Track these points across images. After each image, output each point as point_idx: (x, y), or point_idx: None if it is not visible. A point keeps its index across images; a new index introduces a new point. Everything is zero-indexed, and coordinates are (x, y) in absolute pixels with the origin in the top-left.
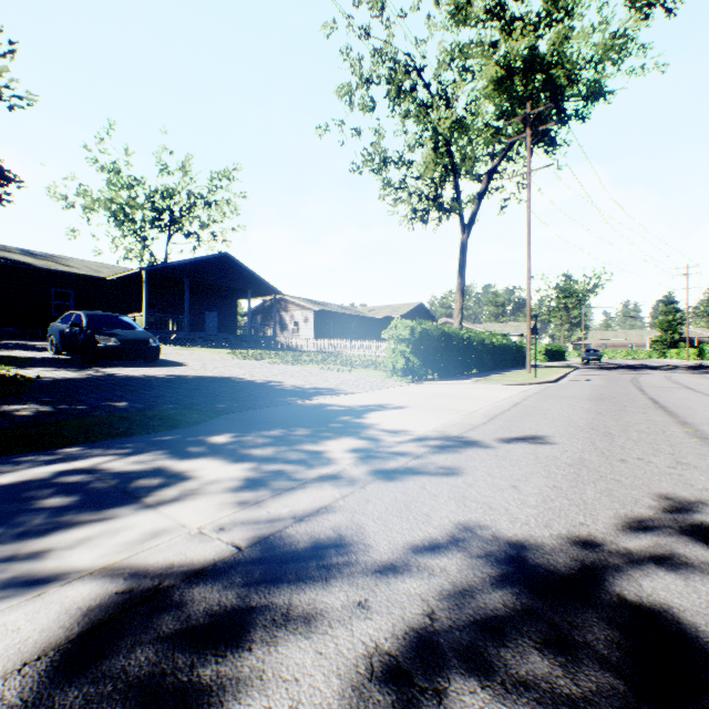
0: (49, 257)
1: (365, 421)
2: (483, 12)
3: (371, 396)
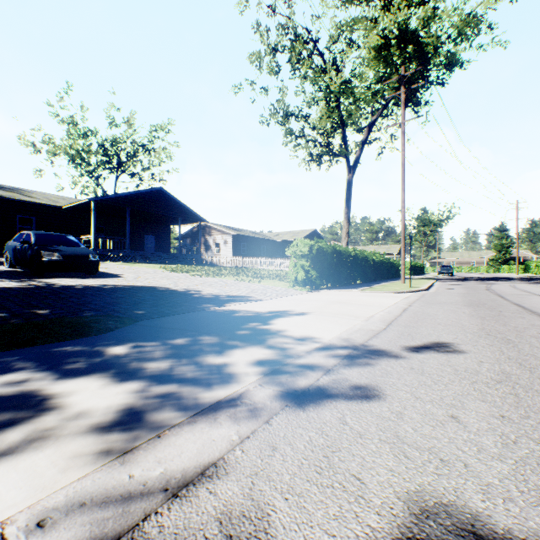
0: (15, 190)
1: (271, 328)
2: None
3: (277, 302)
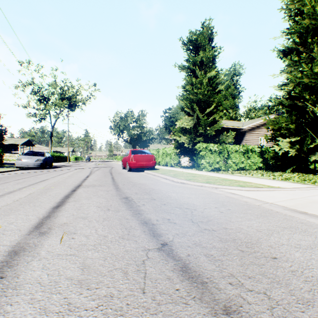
0: None
1: None
2: (59, 89)
3: None
